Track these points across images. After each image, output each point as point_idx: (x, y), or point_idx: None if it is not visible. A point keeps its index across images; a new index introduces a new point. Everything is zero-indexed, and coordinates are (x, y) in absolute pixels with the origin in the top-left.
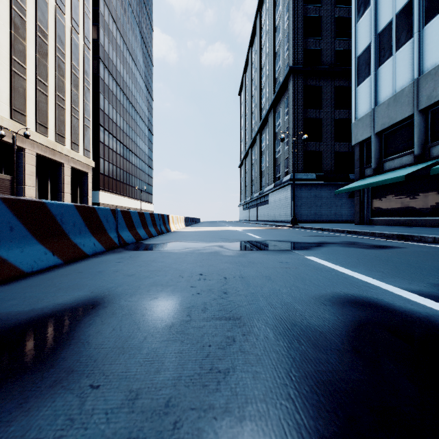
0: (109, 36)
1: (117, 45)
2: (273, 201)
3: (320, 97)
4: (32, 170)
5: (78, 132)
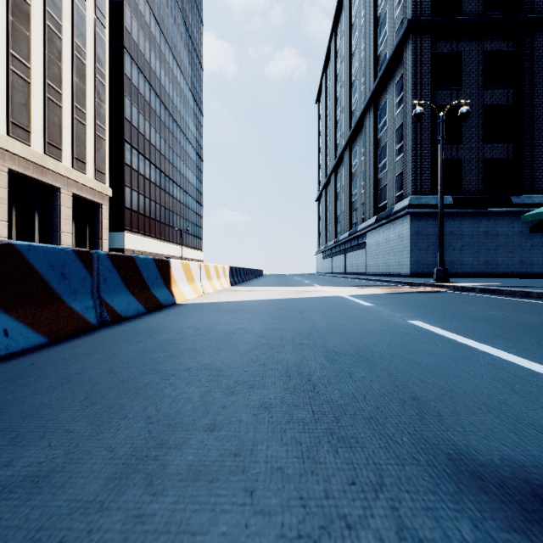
0: (139, 20)
1: (151, 35)
2: (374, 243)
3: (459, 69)
4: (1, 195)
5: (85, 143)
